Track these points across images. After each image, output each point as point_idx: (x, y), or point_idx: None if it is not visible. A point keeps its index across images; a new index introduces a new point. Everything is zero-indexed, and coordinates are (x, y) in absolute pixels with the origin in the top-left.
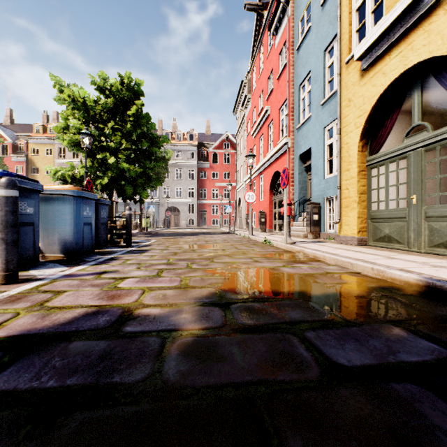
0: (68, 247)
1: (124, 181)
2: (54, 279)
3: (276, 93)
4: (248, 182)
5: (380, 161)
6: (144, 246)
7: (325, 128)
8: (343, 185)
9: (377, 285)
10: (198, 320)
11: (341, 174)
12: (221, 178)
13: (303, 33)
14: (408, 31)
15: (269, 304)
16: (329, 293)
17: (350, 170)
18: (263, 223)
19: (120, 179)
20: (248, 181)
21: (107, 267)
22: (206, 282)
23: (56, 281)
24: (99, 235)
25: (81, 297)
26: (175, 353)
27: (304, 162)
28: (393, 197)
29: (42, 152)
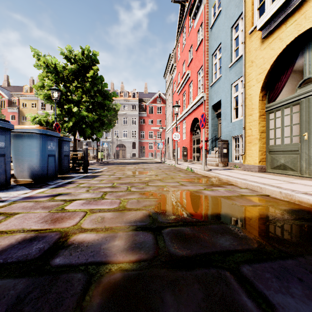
0: (35, 173)
1: (85, 125)
2: (14, 200)
3: (195, 61)
4: (175, 126)
5: (277, 107)
6: (97, 172)
7: (232, 84)
8: (247, 126)
9: (289, 207)
10: (129, 248)
11: (246, 118)
12: (155, 124)
13: (215, 16)
14: (302, 3)
15: (198, 229)
16: (250, 216)
17: (253, 114)
18: (185, 155)
19: (82, 124)
20: (174, 126)
21: (62, 190)
22: (141, 204)
23: (15, 203)
24: (62, 164)
25: (28, 220)
26: (98, 302)
27: (215, 110)
28: (288, 134)
29: (29, 106)
